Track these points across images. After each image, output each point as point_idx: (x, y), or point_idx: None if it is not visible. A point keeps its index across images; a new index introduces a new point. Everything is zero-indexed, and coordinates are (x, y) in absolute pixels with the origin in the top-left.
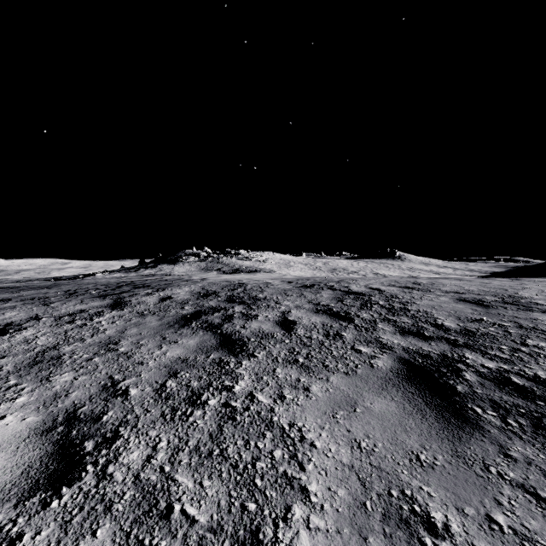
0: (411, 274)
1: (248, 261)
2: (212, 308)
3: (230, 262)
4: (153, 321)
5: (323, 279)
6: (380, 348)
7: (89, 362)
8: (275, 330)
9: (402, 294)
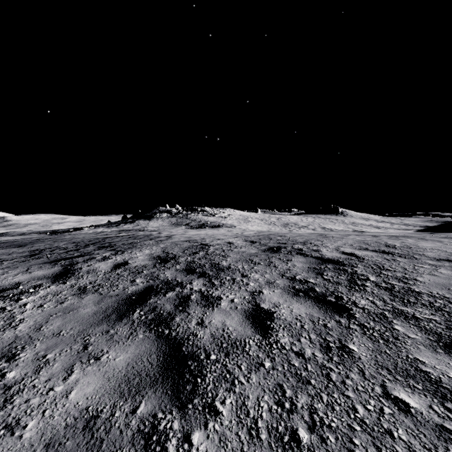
0: (354, 228)
1: (212, 217)
2: (167, 282)
3: (197, 218)
4: (90, 304)
5: (286, 238)
6: (439, 397)
7: None
8: (246, 333)
9: (388, 263)
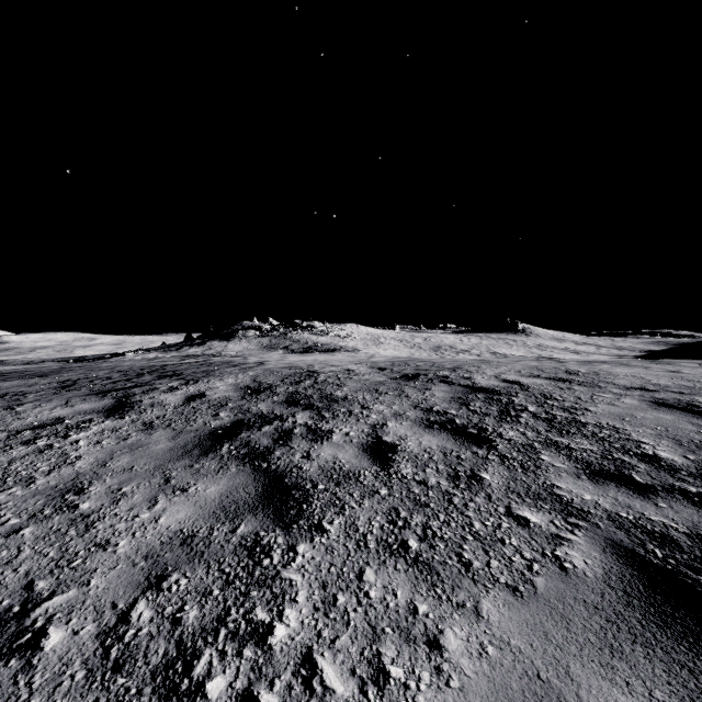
0: (541, 353)
1: (325, 336)
2: (262, 416)
3: (301, 337)
4: (163, 440)
5: (430, 364)
6: (564, 514)
7: (10, 538)
8: (362, 465)
9: (559, 392)
